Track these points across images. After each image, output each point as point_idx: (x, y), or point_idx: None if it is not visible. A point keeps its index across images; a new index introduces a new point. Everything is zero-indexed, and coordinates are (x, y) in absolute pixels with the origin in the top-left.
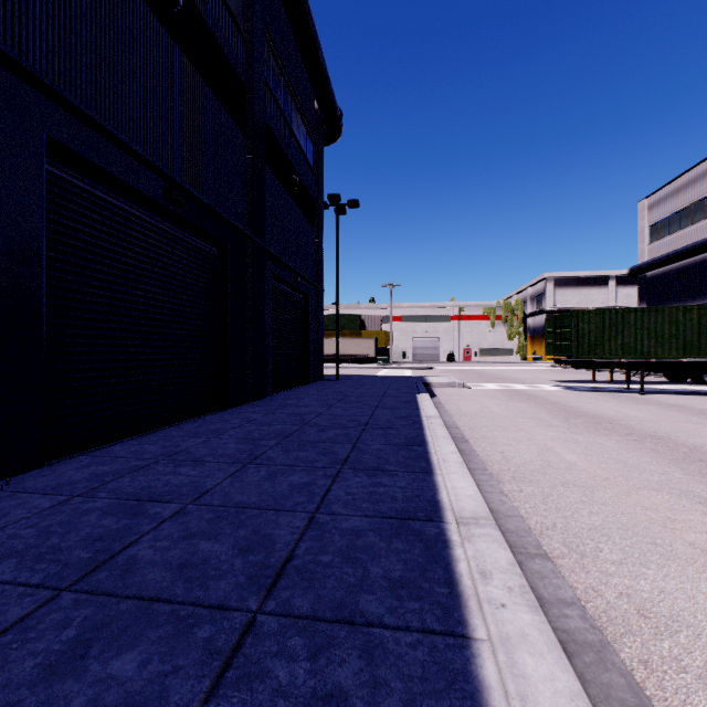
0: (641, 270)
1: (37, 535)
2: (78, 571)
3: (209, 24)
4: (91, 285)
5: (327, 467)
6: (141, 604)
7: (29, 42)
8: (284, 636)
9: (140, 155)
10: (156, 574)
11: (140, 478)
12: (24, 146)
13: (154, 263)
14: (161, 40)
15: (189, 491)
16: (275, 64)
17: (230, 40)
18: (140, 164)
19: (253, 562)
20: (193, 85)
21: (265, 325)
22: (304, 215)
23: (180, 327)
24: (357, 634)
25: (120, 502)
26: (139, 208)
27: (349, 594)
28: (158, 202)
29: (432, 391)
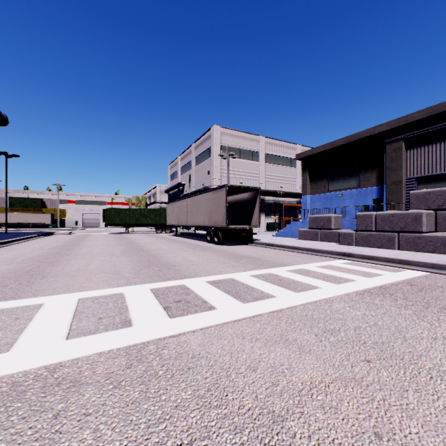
0: (166, 191)
1: None
2: None
3: None
4: None
5: None
6: None
7: None
8: None
9: None
10: None
11: None
12: None
13: None
14: None
15: None
16: None
17: None
18: None
19: None
20: None
21: None
22: None
23: None
24: None
25: None
26: None
27: None
28: None
29: (49, 235)
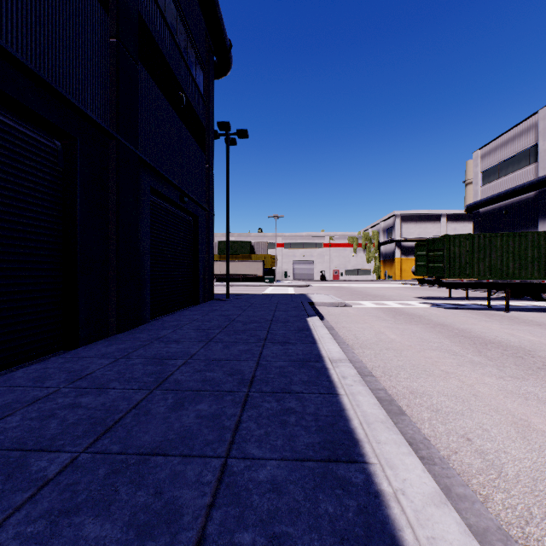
0: (476, 206)
1: None
2: None
3: None
4: None
5: None
6: None
7: None
8: None
9: None
10: None
11: None
12: None
13: None
14: None
15: None
16: None
17: None
18: None
19: None
20: None
21: (140, 243)
22: (192, 137)
23: None
24: None
25: None
26: None
27: None
28: None
29: (318, 311)
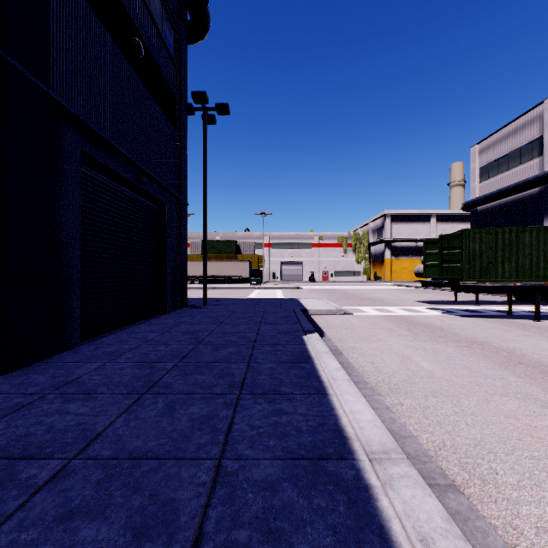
0: (474, 204)
1: None
2: None
3: None
4: None
5: None
6: None
7: None
8: None
9: None
10: None
11: None
12: None
13: None
14: None
15: None
16: None
17: None
18: None
19: None
20: None
21: (61, 232)
22: (156, 103)
23: None
24: None
25: None
26: None
27: None
28: None
29: (315, 322)
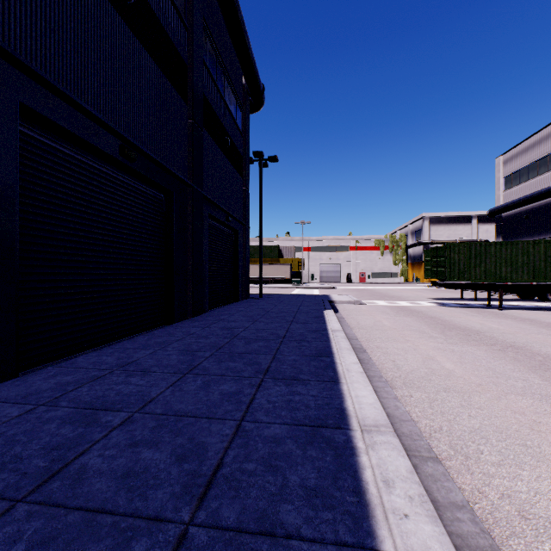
0: (498, 211)
1: (2, 444)
2: (34, 481)
3: (157, 15)
4: (59, 225)
5: (252, 377)
6: (87, 516)
7: (5, 25)
8: (212, 550)
9: (100, 119)
10: (102, 484)
11: (97, 388)
12: (1, 111)
13: (112, 207)
14: (118, 26)
15: (136, 399)
16: (211, 48)
17: (174, 28)
18: (100, 126)
19: (187, 471)
20: (144, 63)
21: (203, 255)
22: (234, 168)
23: (134, 258)
24: (278, 547)
25: (78, 410)
26: (100, 162)
27: (271, 504)
28: (115, 158)
29: (335, 307)
